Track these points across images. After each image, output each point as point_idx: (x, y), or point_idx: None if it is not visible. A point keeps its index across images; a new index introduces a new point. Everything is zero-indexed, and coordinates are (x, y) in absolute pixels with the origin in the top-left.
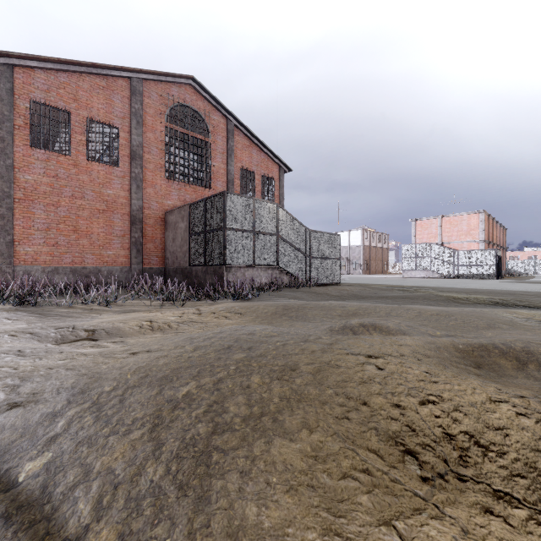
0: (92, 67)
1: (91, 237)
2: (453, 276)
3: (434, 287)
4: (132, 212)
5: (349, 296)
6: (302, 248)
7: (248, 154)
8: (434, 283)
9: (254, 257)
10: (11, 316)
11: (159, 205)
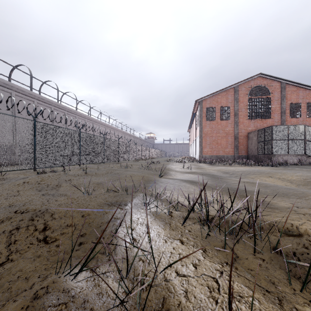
0: (222, 90)
1: (221, 145)
2: None
3: None
4: (234, 135)
5: None
6: None
7: (296, 94)
8: None
9: (288, 150)
10: (211, 166)
11: (245, 131)
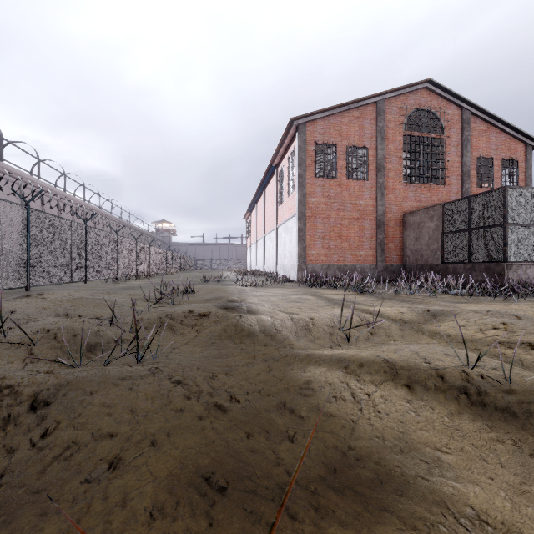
0: (351, 104)
1: (349, 241)
2: None
3: None
4: (377, 217)
5: None
6: None
7: (485, 139)
8: None
9: None
10: (377, 299)
11: (398, 208)
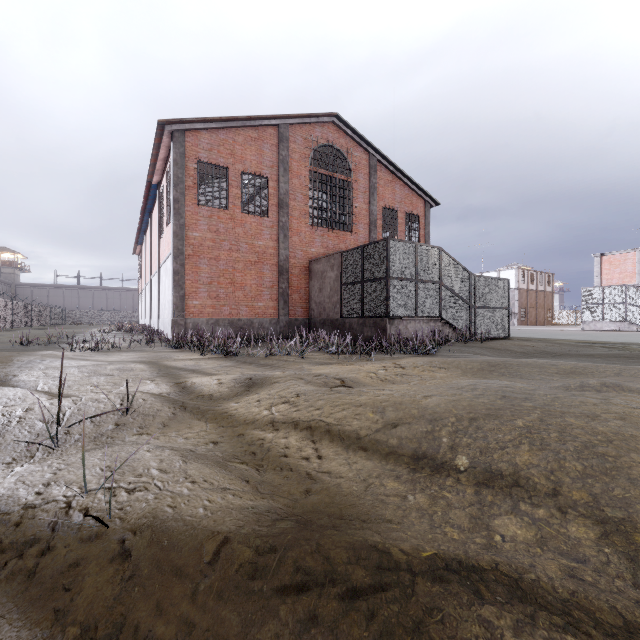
0: (246, 120)
1: (245, 290)
2: None
3: None
4: (279, 262)
5: (538, 353)
6: (465, 296)
7: (391, 190)
8: None
9: (416, 308)
10: (233, 365)
11: (303, 254)
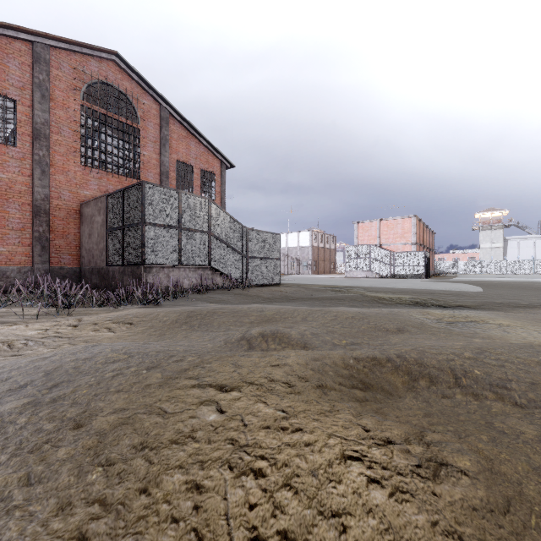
0: None
1: None
2: (389, 276)
3: (367, 287)
4: (34, 202)
5: (280, 298)
6: (238, 247)
7: (186, 145)
8: (369, 283)
9: (180, 256)
10: None
11: (72, 195)
